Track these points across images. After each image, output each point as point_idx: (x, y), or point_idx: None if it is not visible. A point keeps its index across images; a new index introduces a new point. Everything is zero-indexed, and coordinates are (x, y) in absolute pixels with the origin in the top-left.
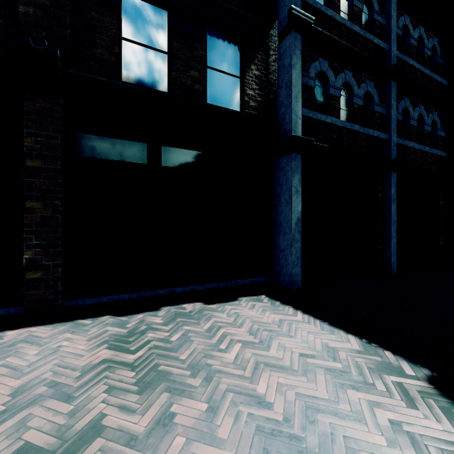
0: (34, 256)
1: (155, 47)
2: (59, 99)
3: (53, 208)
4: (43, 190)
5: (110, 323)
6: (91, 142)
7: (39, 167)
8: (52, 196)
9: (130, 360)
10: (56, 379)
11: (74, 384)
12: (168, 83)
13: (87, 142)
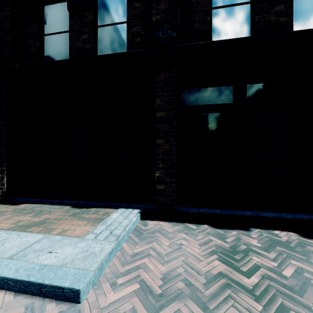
0: (160, 174)
1: (239, 3)
2: (174, 68)
3: (170, 143)
4: (165, 131)
5: (210, 233)
6: (191, 94)
7: (163, 117)
8: (169, 135)
9: (248, 285)
10: (188, 278)
11: (204, 291)
12: (251, 28)
13: (189, 94)
